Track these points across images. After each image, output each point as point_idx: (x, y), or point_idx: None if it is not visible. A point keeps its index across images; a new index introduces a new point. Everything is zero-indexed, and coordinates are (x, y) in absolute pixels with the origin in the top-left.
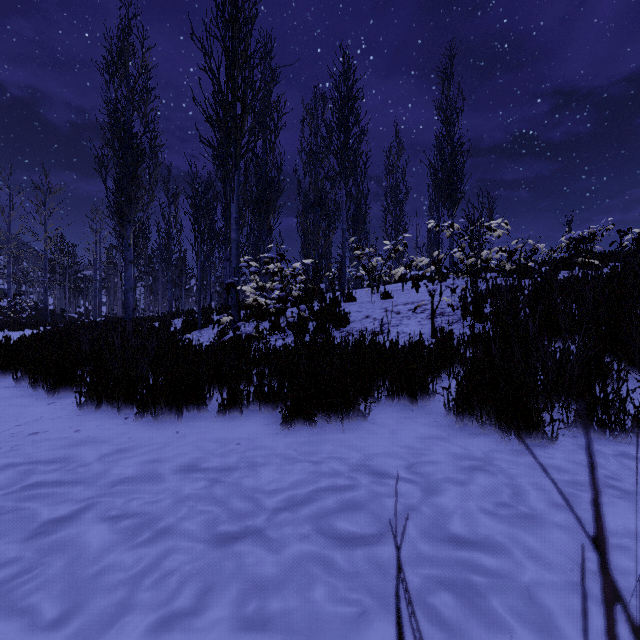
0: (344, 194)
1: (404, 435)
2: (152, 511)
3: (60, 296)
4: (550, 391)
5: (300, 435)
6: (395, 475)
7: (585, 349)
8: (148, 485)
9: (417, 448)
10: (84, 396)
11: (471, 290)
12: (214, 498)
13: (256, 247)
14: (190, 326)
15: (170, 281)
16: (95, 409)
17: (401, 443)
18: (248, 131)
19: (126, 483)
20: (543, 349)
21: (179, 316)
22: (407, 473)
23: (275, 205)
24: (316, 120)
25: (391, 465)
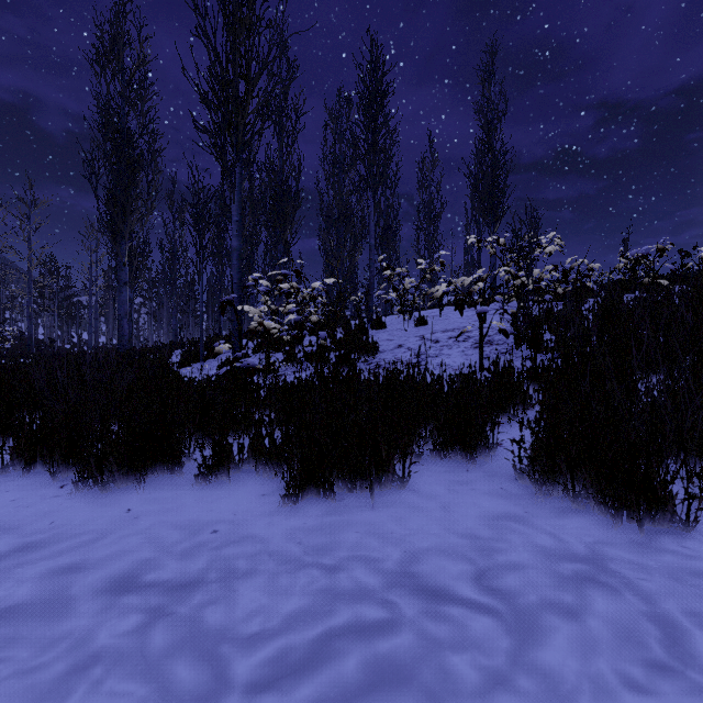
0: (372, 204)
1: (462, 513)
2: (16, 697)
3: (51, 324)
4: (686, 451)
5: (310, 514)
6: (459, 596)
7: (697, 386)
8: (38, 625)
9: (485, 538)
10: (9, 453)
11: (523, 314)
12: (144, 658)
13: (272, 268)
14: (191, 357)
15: (175, 307)
16: (22, 472)
17: (459, 528)
18: (253, 113)
19: (2, 621)
20: (631, 385)
21: (181, 346)
22: (478, 591)
23: (292, 218)
24: (340, 126)
25: (450, 573)
